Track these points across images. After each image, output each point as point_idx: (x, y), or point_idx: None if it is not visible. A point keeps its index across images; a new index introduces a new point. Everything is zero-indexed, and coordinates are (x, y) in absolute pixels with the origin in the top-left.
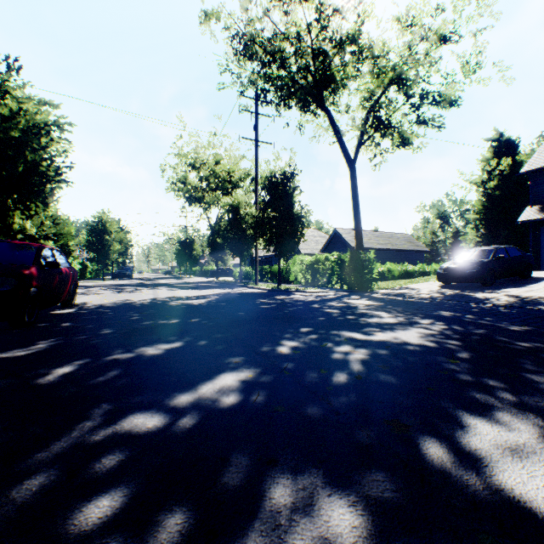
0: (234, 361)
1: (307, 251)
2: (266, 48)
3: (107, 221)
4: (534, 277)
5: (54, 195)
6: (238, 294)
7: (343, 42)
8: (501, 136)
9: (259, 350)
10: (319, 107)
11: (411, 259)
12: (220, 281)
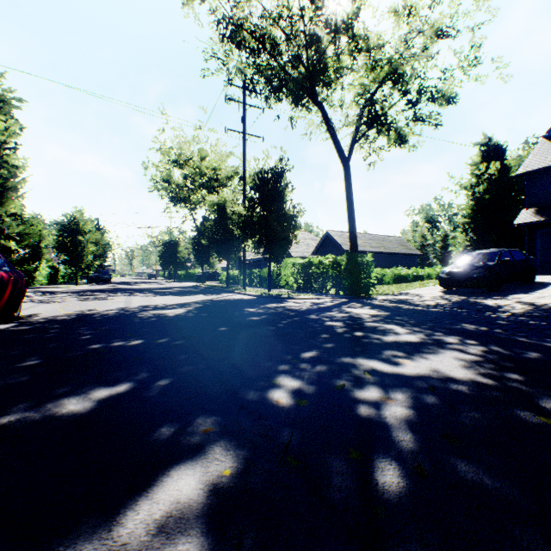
0: (202, 429)
1: (297, 254)
2: (255, 33)
3: (80, 220)
4: (537, 282)
5: (18, 191)
6: (223, 301)
7: (339, 27)
8: (489, 140)
9: (245, 399)
10: (311, 101)
11: (404, 263)
12: (206, 286)
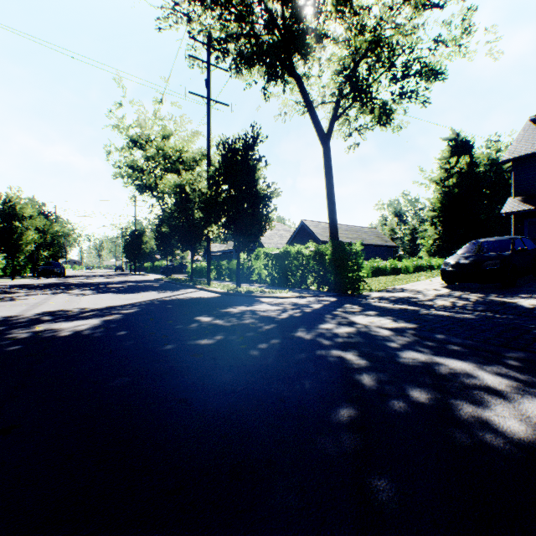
0: None
1: (271, 245)
2: None
3: (17, 203)
4: None
5: None
6: (173, 303)
7: None
8: (457, 136)
9: None
10: (287, 71)
11: (380, 255)
12: (167, 280)
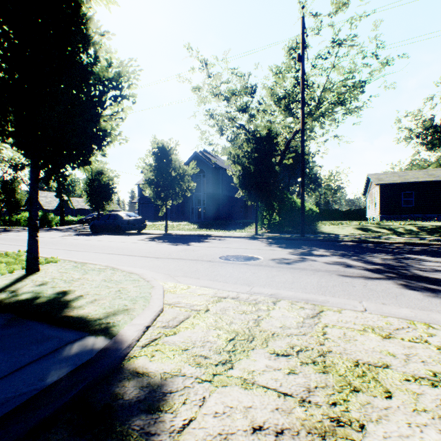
0: None
1: (49, 207)
2: None
3: None
4: None
5: None
6: None
7: None
8: None
9: None
10: None
11: None
12: None
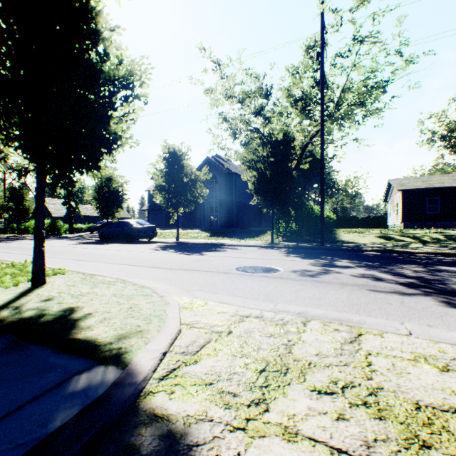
0: None
1: (58, 215)
2: None
3: None
4: None
5: None
6: None
7: None
8: None
9: None
10: None
11: None
12: None
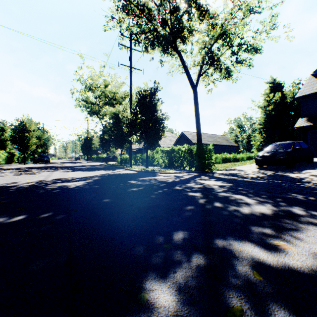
0: None
1: (164, 145)
2: (138, 3)
3: (27, 123)
4: (315, 162)
5: None
6: (115, 175)
7: None
8: (274, 80)
9: None
10: (173, 50)
11: (227, 151)
12: (107, 165)
